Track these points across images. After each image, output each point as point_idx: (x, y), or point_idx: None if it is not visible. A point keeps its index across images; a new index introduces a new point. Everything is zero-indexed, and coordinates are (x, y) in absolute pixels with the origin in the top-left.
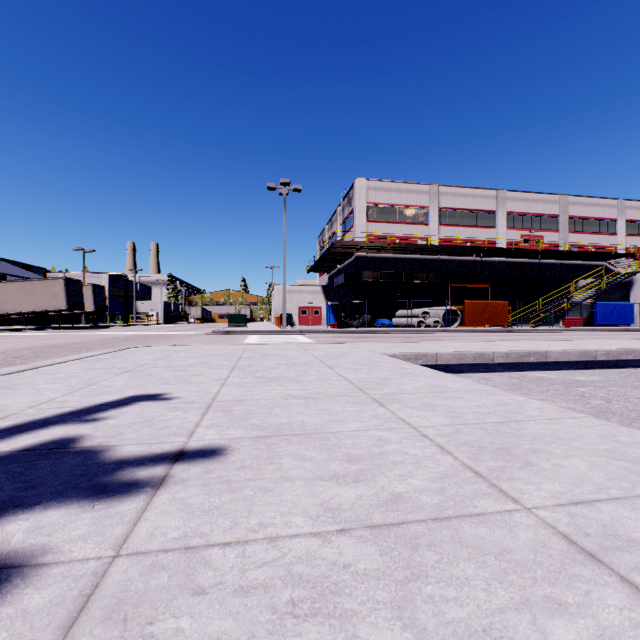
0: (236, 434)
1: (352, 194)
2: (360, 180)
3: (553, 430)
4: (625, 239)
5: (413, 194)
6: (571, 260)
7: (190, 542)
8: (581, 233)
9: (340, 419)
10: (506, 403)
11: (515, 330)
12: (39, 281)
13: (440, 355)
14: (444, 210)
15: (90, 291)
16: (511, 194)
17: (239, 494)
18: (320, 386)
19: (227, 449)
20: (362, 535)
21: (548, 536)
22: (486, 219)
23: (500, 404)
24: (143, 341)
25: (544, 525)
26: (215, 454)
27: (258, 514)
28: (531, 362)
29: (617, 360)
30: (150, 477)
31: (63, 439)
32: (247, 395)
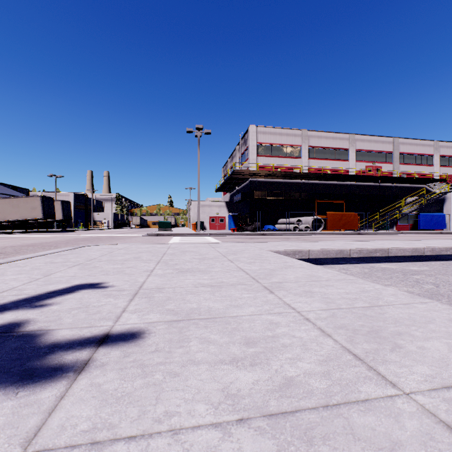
0: (154, 318)
1: (247, 136)
2: (252, 126)
3: (409, 314)
4: (439, 169)
5: (290, 136)
6: (401, 183)
7: (97, 436)
8: (408, 164)
9: (239, 304)
10: (367, 290)
11: (362, 233)
12: (23, 198)
13: (311, 251)
14: (312, 148)
15: (60, 205)
16: (359, 137)
17: (150, 379)
18: (223, 276)
19: (145, 333)
20: (260, 426)
21: (432, 426)
22: (342, 154)
23: (363, 291)
24: (96, 241)
25: (426, 413)
26: (134, 337)
27: (165, 401)
28: (376, 256)
29: (438, 255)
30: (75, 361)
31: (11, 323)
32: (167, 284)
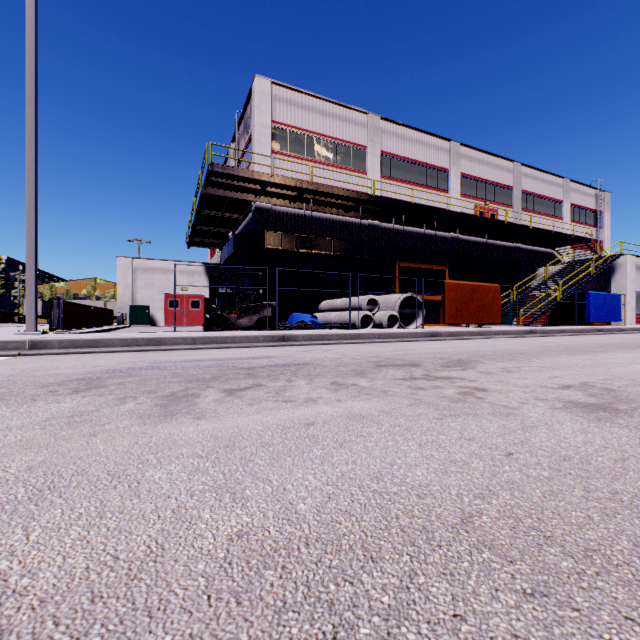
0: None
1: (250, 110)
2: (262, 80)
3: None
4: (569, 225)
5: (345, 123)
6: (525, 244)
7: None
8: (533, 213)
9: None
10: None
11: (538, 331)
12: None
13: None
14: (386, 156)
15: None
16: (465, 150)
17: None
18: None
19: None
20: None
21: None
22: (437, 179)
23: None
24: None
25: None
26: None
27: None
28: None
29: None
30: None
31: None
32: None
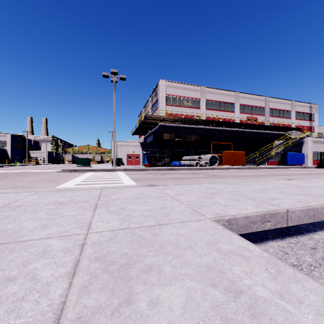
0: None
1: (157, 89)
2: (162, 81)
3: None
4: (295, 121)
5: (191, 91)
6: (270, 131)
7: None
8: (275, 117)
9: None
10: None
11: (251, 168)
12: None
13: (291, 213)
14: (208, 101)
15: None
16: (242, 94)
17: None
18: None
19: None
20: None
21: None
22: (229, 107)
23: None
24: None
25: None
26: None
27: None
28: None
29: None
30: None
31: None
32: None
